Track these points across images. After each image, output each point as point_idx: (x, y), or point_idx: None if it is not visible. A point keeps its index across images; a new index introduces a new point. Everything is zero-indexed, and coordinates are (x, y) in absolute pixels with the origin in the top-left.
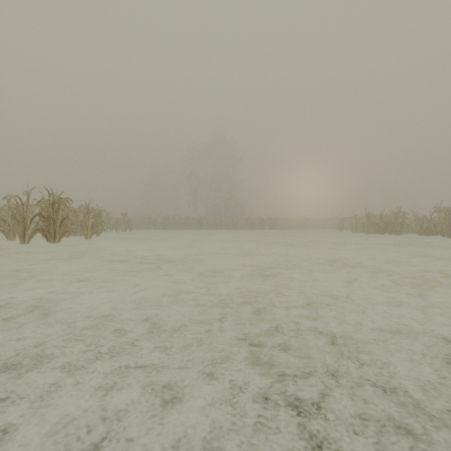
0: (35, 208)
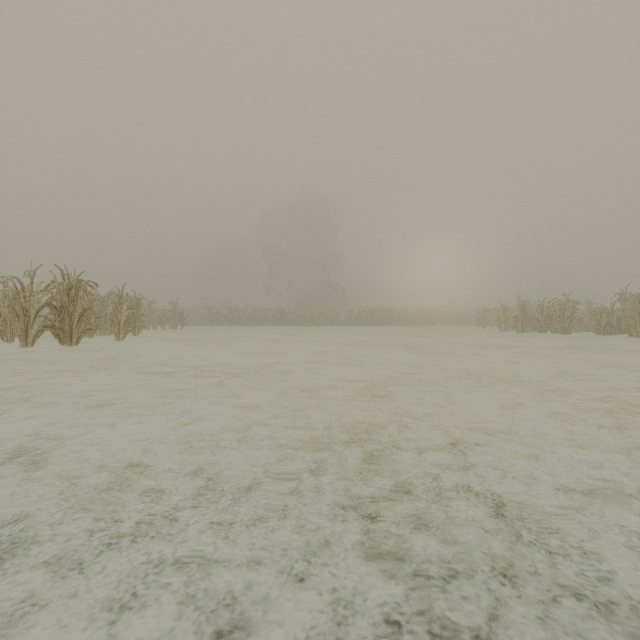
0: (42, 296)
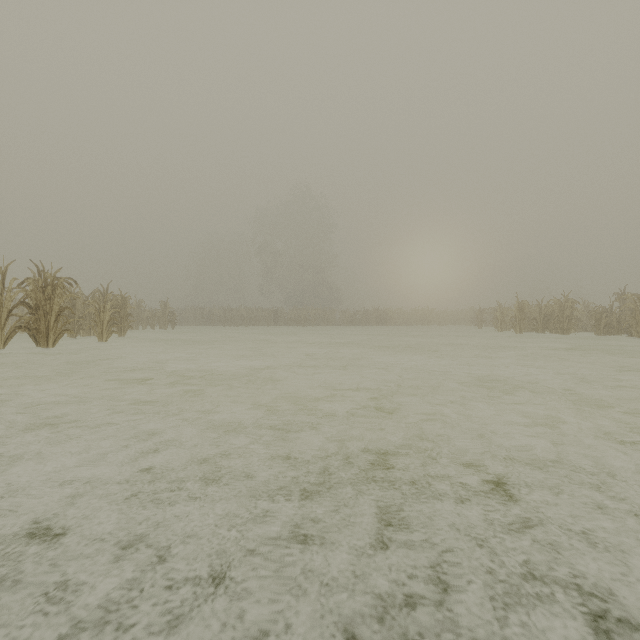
0: (16, 294)
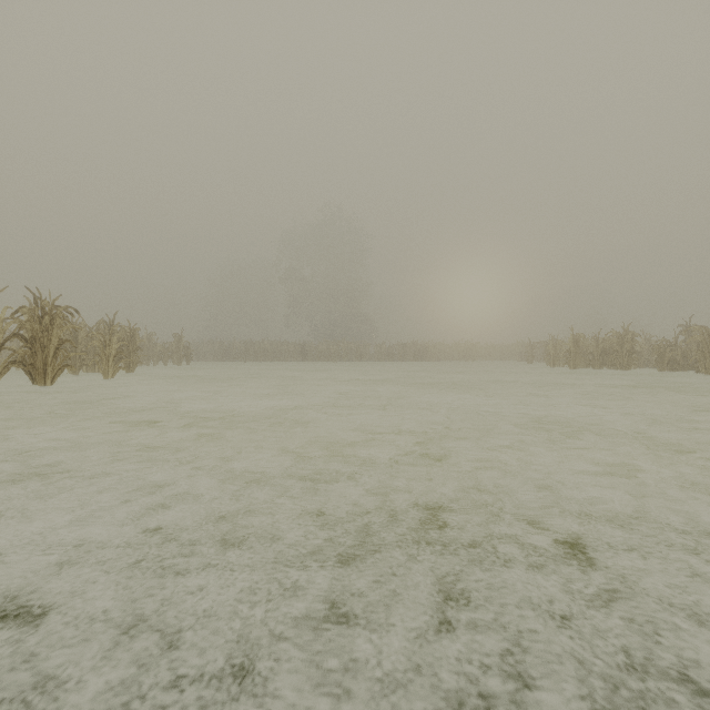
0: (9, 325)
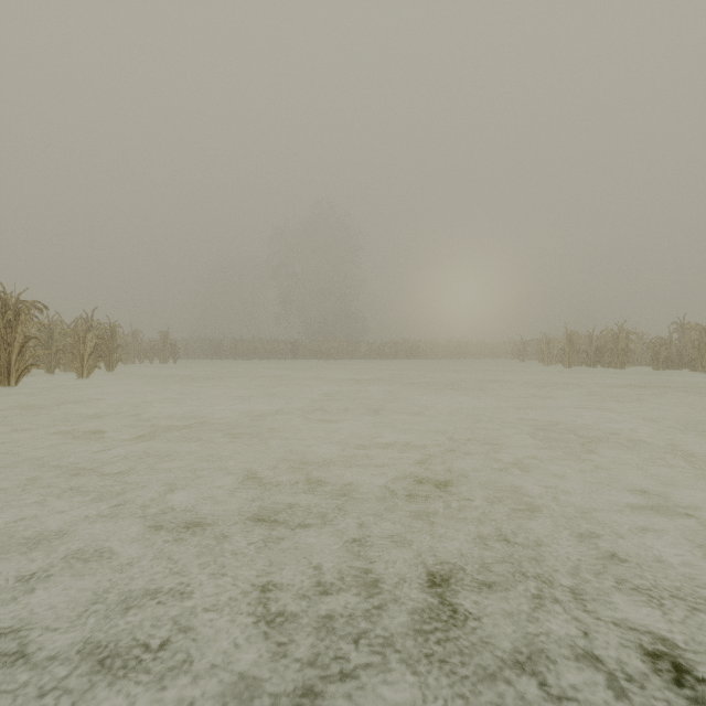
0: None
